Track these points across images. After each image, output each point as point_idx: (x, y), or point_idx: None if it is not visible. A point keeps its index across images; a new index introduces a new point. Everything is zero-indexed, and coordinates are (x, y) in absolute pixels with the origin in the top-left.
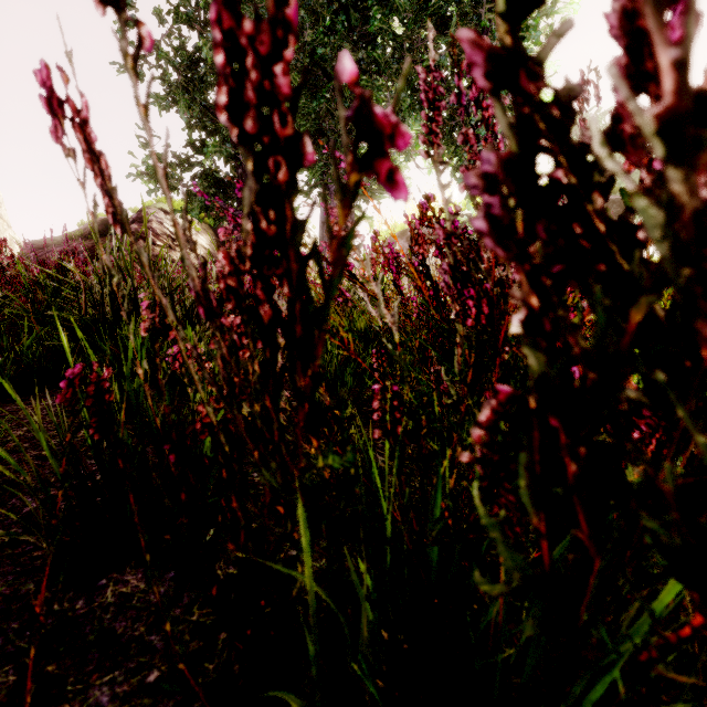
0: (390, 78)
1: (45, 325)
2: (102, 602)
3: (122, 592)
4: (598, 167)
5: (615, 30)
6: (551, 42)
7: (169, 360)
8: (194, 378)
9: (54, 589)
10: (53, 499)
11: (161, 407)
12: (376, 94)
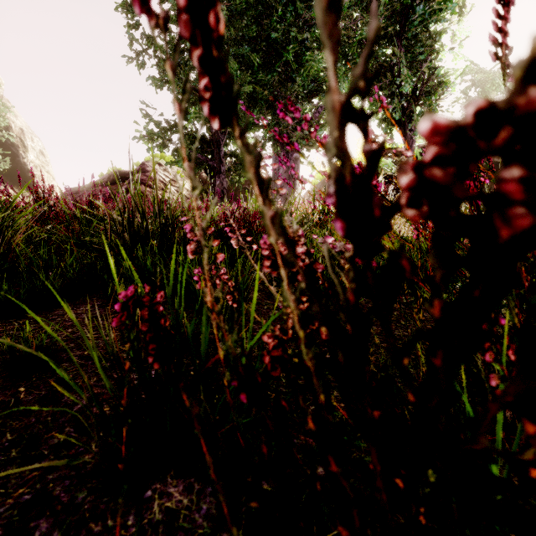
0: None
1: (81, 248)
2: (150, 519)
3: (167, 507)
4: None
5: None
6: None
7: (196, 279)
8: (294, 313)
9: (106, 499)
10: (105, 414)
11: (230, 338)
12: (317, 65)
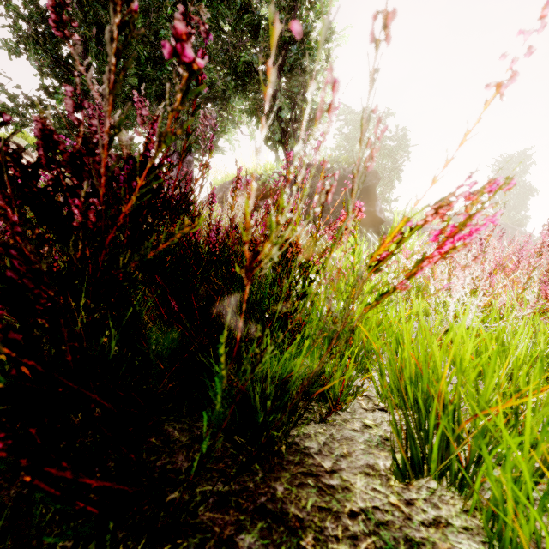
0: (218, 65)
1: None
2: None
3: None
4: (33, 172)
5: (37, 134)
6: (11, 136)
7: None
8: None
9: None
10: None
11: None
12: (208, 74)
